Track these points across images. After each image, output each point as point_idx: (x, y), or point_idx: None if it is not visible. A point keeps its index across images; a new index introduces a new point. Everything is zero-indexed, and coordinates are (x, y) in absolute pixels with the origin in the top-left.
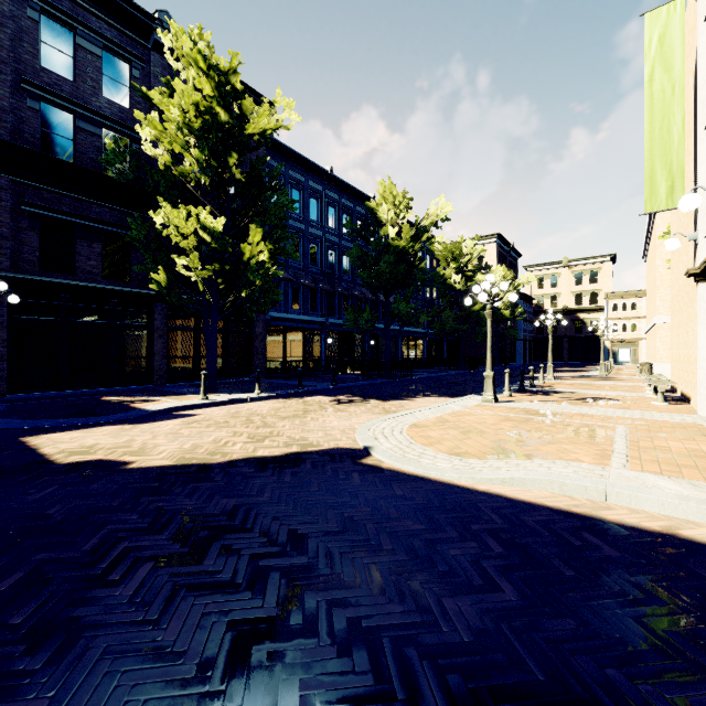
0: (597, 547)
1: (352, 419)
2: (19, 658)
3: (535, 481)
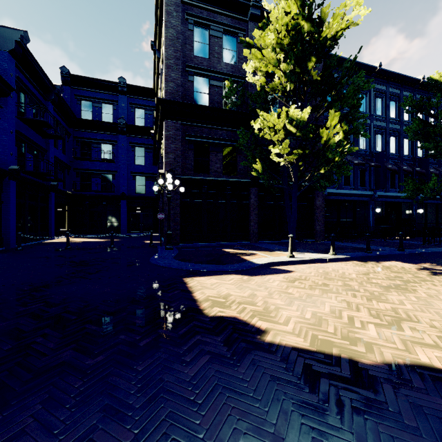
0: None
1: None
2: None
3: None
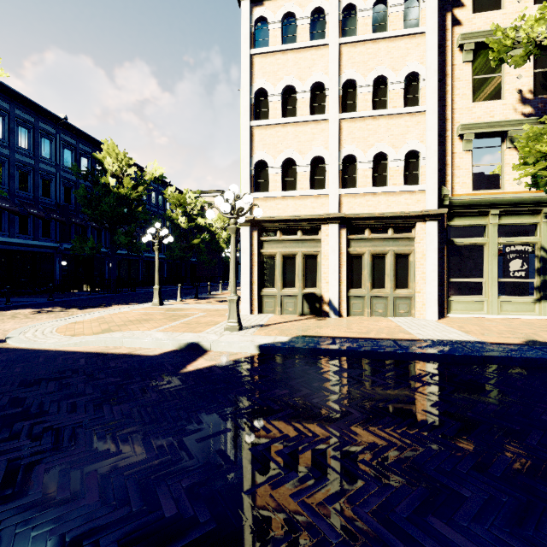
0: (78, 363)
1: (28, 323)
2: None
3: (93, 341)
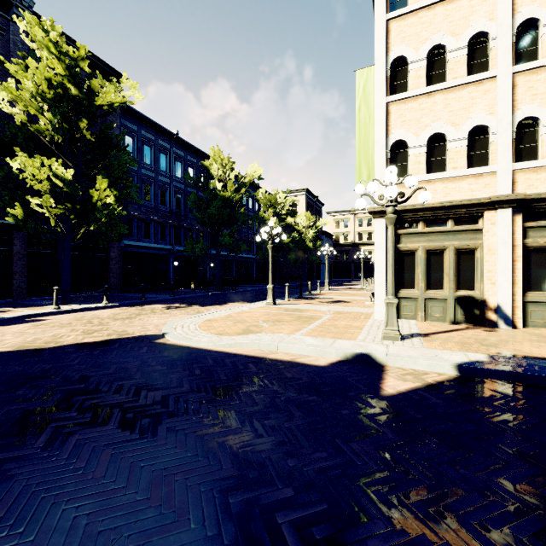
0: (249, 368)
1: (169, 318)
2: None
3: (247, 343)
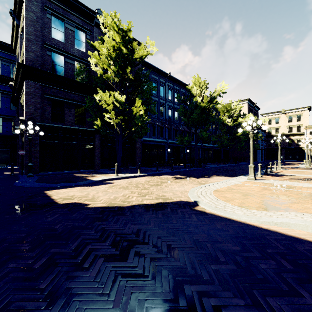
0: None
1: (184, 187)
2: (44, 309)
3: (296, 225)
